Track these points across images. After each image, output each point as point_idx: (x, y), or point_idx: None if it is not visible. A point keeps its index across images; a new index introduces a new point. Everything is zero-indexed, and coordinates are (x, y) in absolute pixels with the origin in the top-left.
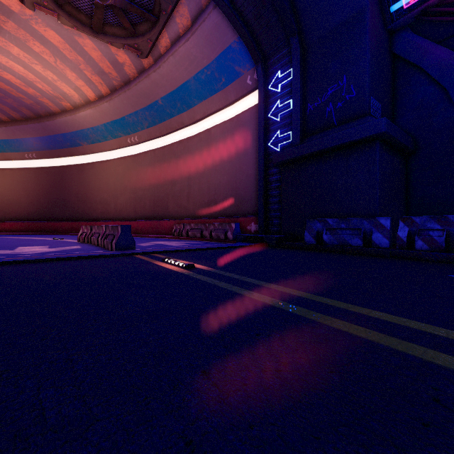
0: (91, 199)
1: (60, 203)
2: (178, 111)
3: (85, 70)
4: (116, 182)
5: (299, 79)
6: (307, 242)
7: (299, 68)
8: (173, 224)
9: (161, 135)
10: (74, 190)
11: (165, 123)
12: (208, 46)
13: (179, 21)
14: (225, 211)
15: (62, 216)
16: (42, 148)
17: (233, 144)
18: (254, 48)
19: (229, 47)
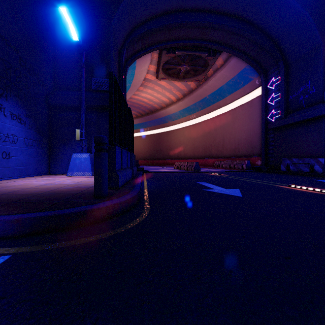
0: (172, 148)
1: (158, 151)
2: (217, 100)
3: (173, 91)
4: (184, 139)
5: (283, 83)
6: (282, 170)
7: (283, 77)
8: (214, 161)
9: (208, 113)
10: (164, 144)
11: (210, 107)
12: (232, 70)
13: (217, 63)
14: (244, 154)
15: (159, 157)
16: (151, 125)
17: (249, 116)
18: (258, 68)
19: (244, 68)
